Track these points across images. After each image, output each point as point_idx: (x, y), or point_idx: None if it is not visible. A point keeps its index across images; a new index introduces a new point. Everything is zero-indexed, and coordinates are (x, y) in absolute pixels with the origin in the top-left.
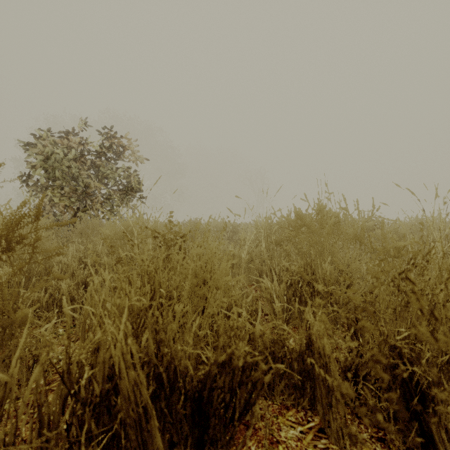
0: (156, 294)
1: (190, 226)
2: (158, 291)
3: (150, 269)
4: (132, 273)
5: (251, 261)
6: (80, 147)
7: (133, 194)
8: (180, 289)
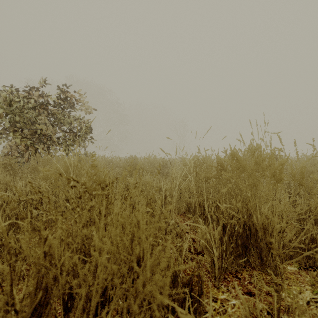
0: (49, 293)
1: (129, 162)
2: (52, 288)
3: (30, 261)
4: (0, 266)
5: (180, 194)
6: (41, 98)
7: (85, 136)
8: (101, 256)
